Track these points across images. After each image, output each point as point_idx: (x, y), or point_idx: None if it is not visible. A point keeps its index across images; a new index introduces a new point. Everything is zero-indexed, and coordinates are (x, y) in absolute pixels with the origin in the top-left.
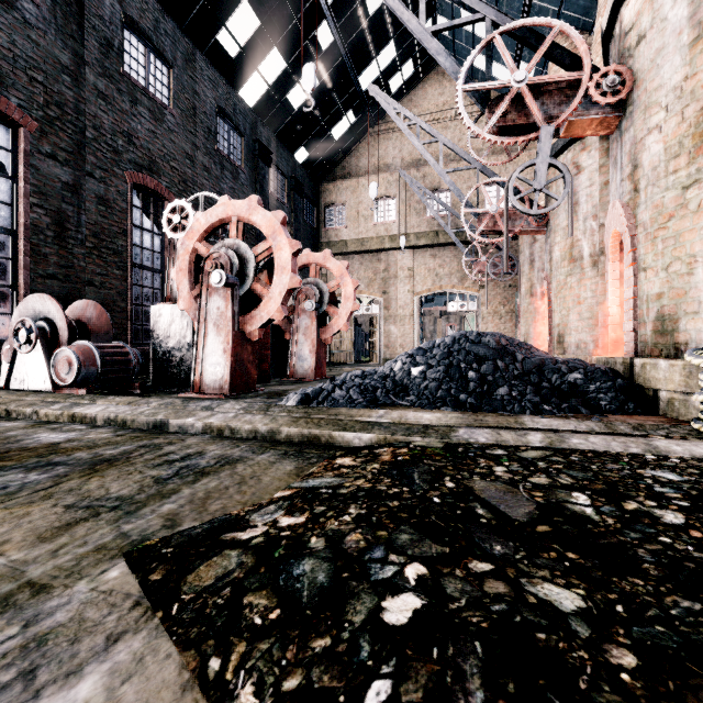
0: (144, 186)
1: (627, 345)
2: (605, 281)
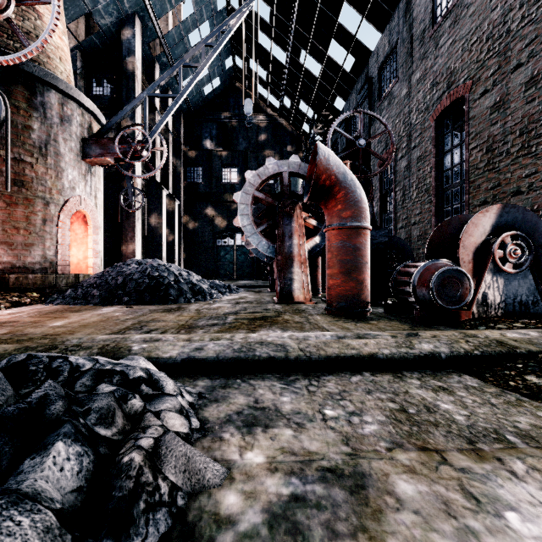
0: (446, 109)
1: (95, 268)
2: (59, 227)
